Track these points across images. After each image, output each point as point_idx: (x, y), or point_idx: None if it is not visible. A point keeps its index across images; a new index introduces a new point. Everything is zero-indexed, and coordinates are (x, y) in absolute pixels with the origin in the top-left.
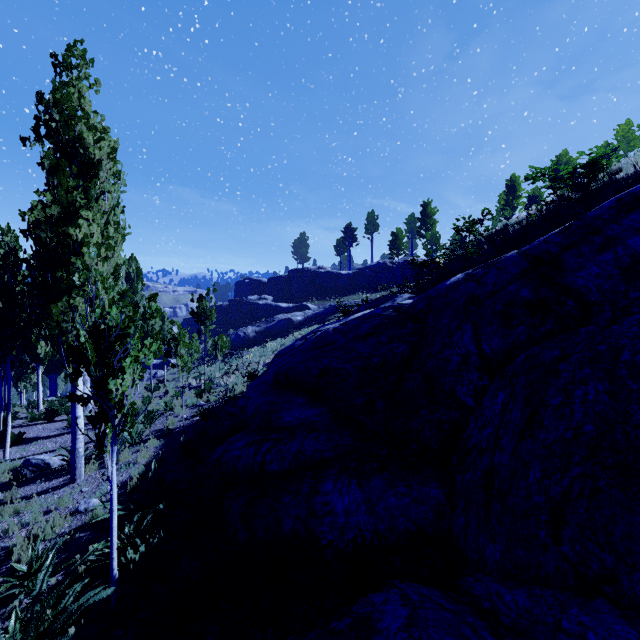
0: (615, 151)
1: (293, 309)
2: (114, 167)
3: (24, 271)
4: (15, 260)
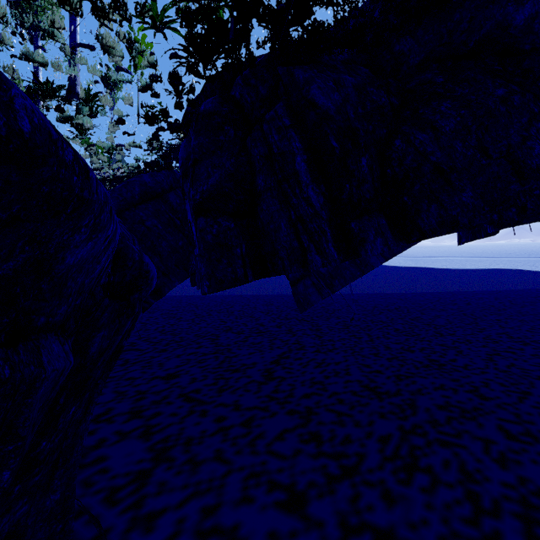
0: None
1: None
2: None
3: None
4: None
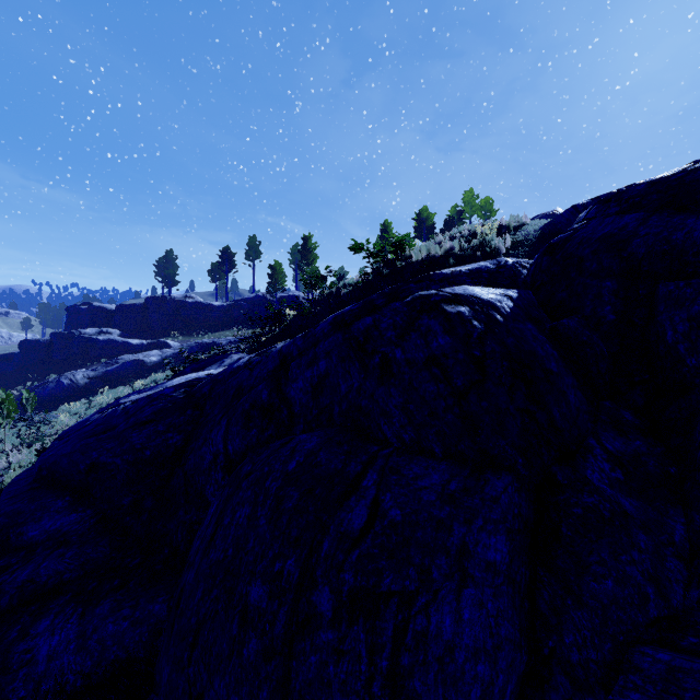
0: (462, 213)
1: (148, 347)
2: None
3: None
4: None
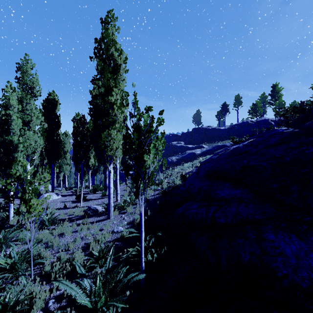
0: None
1: (195, 148)
2: (125, 68)
3: (87, 125)
4: (84, 120)
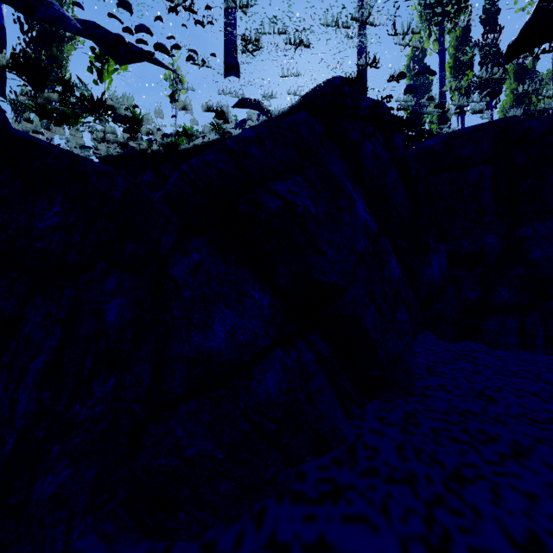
0: None
1: None
2: None
3: None
4: None
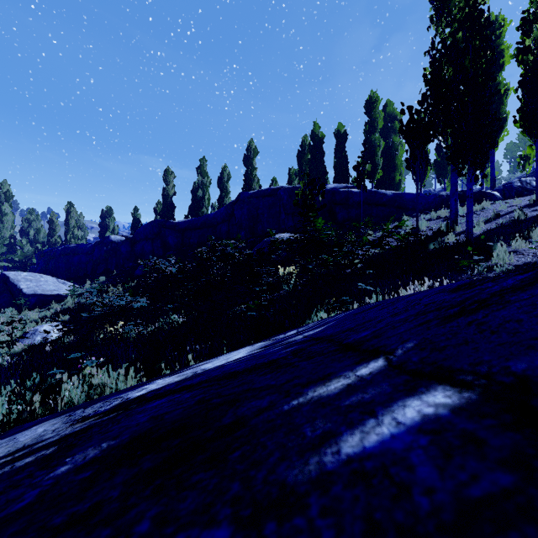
0: None
1: None
2: None
3: None
4: None
